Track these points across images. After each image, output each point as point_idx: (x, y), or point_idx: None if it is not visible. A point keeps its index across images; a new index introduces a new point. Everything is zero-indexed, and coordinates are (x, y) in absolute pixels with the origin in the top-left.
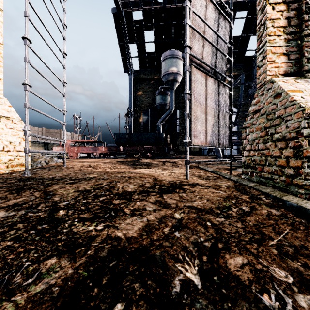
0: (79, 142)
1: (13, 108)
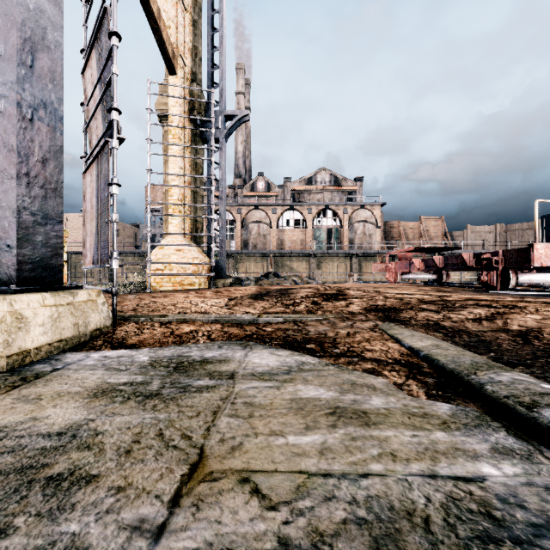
0: (429, 252)
1: (184, 242)
